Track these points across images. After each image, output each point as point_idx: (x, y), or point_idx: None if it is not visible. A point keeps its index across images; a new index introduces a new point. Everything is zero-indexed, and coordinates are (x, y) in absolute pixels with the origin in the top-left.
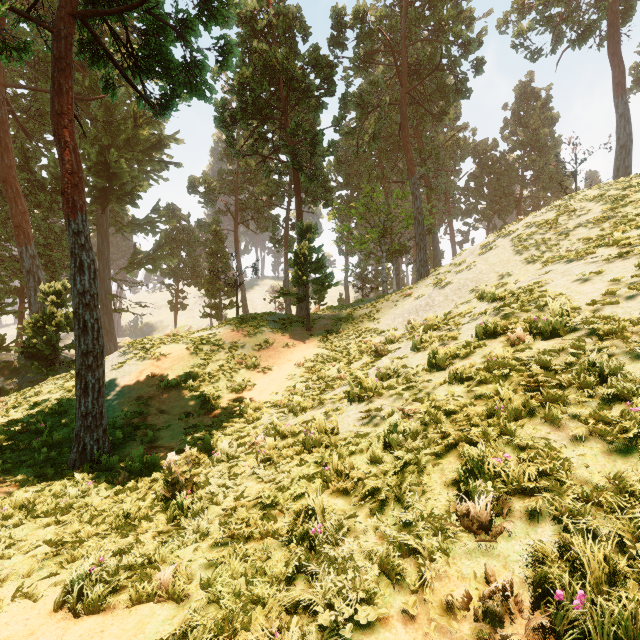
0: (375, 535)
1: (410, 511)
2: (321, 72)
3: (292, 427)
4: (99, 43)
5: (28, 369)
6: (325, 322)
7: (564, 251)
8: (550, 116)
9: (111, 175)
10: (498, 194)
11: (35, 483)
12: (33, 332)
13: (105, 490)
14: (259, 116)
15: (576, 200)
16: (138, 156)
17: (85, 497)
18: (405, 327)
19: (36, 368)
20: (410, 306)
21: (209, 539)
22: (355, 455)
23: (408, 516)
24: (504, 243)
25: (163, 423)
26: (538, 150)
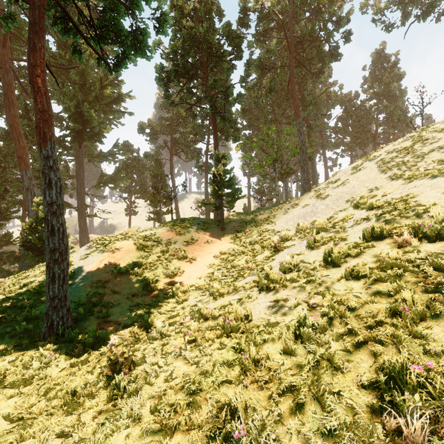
0: (297, 440)
1: (331, 416)
2: (232, 42)
3: (213, 311)
4: (66, 15)
5: (26, 257)
6: (235, 224)
7: (423, 170)
8: (398, 74)
9: (84, 121)
10: (359, 131)
11: (12, 352)
12: (29, 231)
13: (64, 361)
14: (187, 75)
15: (427, 132)
16: (103, 108)
17: (47, 367)
18: (295, 228)
19: (31, 257)
20: (299, 213)
21: (140, 425)
22: (268, 343)
23: (331, 424)
24: (371, 165)
25: (115, 301)
26: (389, 99)
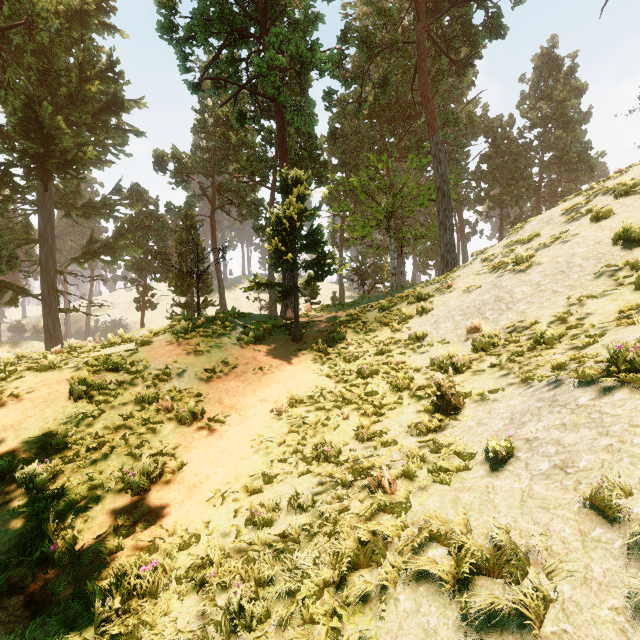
0: None
1: None
2: None
3: None
4: None
5: None
6: (322, 327)
7: None
8: (577, 86)
9: (46, 137)
10: (515, 178)
11: None
12: None
13: None
14: (225, 27)
15: None
16: (87, 119)
17: None
18: (464, 338)
19: None
20: (461, 303)
21: None
22: None
23: None
24: (618, 200)
25: None
26: (562, 126)
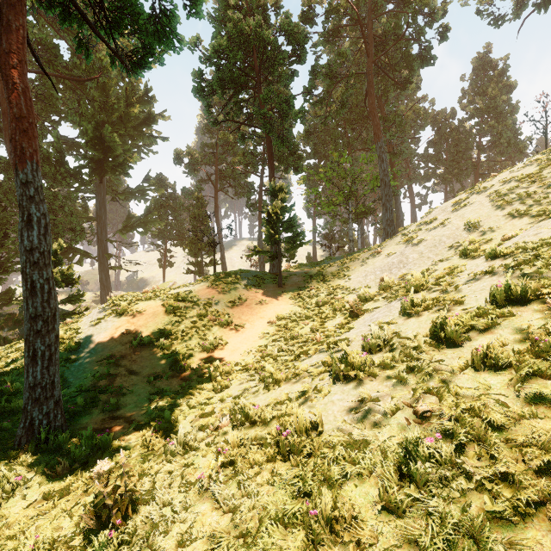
0: None
1: None
2: (293, 38)
3: (262, 411)
4: None
5: None
6: (296, 279)
7: None
8: (508, 84)
9: (106, 148)
10: (456, 159)
11: None
12: None
13: (38, 486)
14: (234, 85)
15: None
16: (130, 132)
17: (10, 498)
18: (378, 285)
19: None
20: (382, 263)
21: None
22: (352, 481)
23: None
24: (480, 199)
25: (130, 386)
26: (495, 117)
